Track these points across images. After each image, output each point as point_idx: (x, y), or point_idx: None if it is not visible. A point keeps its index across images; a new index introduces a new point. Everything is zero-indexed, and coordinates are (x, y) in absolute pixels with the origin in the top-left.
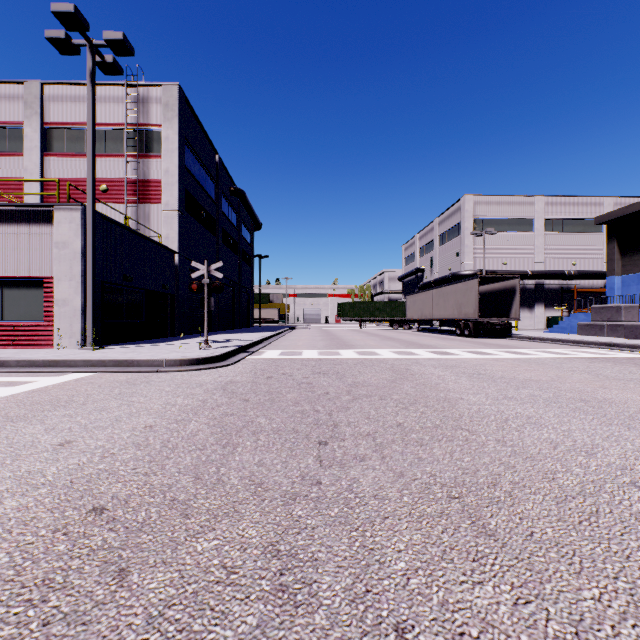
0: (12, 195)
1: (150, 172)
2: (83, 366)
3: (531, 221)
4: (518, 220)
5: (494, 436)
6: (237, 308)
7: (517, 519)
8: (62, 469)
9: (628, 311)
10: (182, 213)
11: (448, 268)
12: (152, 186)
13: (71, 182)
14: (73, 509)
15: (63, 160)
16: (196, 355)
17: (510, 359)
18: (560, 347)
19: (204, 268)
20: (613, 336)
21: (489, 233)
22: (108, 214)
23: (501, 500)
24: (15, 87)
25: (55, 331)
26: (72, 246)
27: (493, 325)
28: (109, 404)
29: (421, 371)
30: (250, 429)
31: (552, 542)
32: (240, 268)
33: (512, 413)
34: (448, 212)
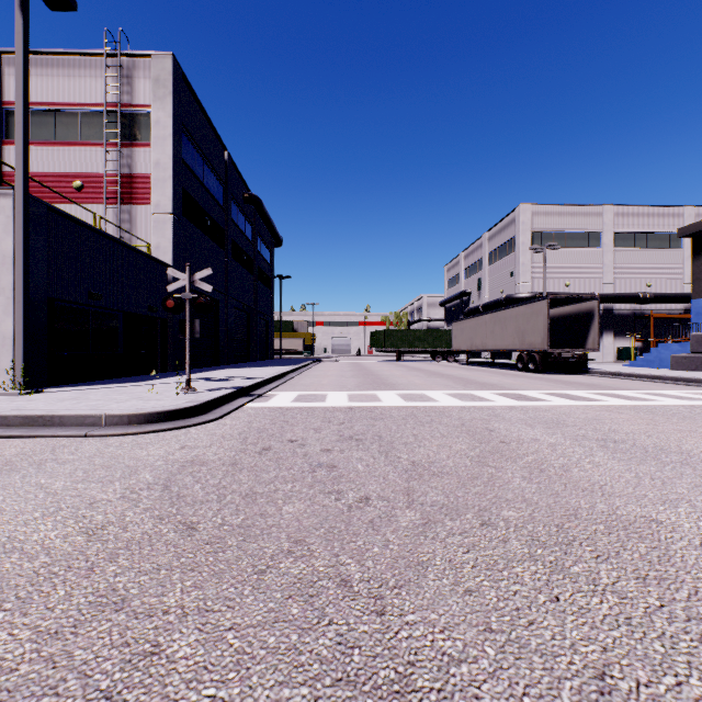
0: None
1: (136, 165)
2: None
3: (598, 235)
4: (583, 234)
5: None
6: (252, 337)
7: None
8: None
9: None
10: (177, 217)
11: (500, 290)
12: (139, 183)
13: (36, 177)
14: None
15: None
16: (161, 405)
17: (627, 408)
18: (668, 387)
19: (185, 277)
20: None
21: (551, 248)
22: (83, 218)
23: None
24: None
25: None
26: None
27: (565, 357)
28: None
29: (514, 434)
30: None
31: None
32: (256, 290)
33: None
34: (500, 225)
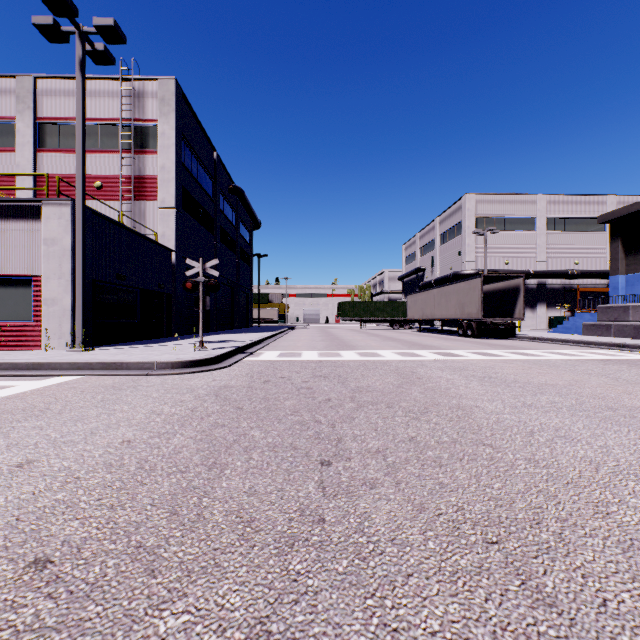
0: (4, 192)
1: (146, 168)
2: (69, 369)
3: (533, 220)
4: (520, 219)
5: (523, 454)
6: (236, 308)
7: (579, 577)
8: (11, 500)
9: (636, 311)
10: (179, 210)
11: (449, 267)
12: (148, 183)
13: (65, 178)
14: (8, 561)
15: (56, 156)
16: (190, 357)
17: (519, 361)
18: (568, 348)
19: (199, 266)
20: (620, 336)
21: (491, 232)
22: (103, 211)
23: (552, 546)
24: (7, 81)
25: (43, 331)
26: (61, 243)
27: (497, 325)
28: (87, 413)
29: (428, 374)
30: (242, 445)
31: (636, 617)
32: (239, 267)
33: (536, 424)
34: (449, 211)
